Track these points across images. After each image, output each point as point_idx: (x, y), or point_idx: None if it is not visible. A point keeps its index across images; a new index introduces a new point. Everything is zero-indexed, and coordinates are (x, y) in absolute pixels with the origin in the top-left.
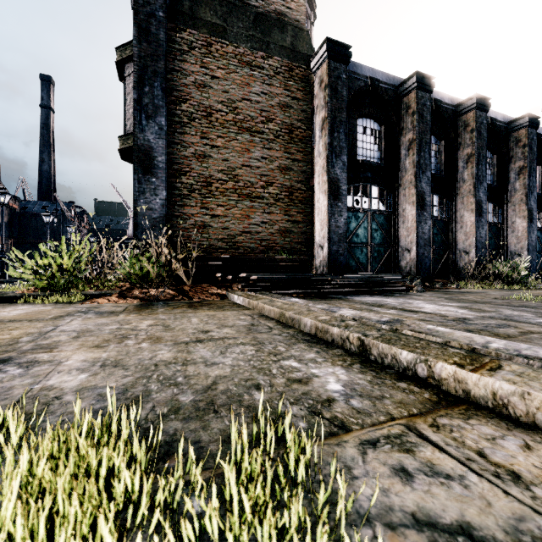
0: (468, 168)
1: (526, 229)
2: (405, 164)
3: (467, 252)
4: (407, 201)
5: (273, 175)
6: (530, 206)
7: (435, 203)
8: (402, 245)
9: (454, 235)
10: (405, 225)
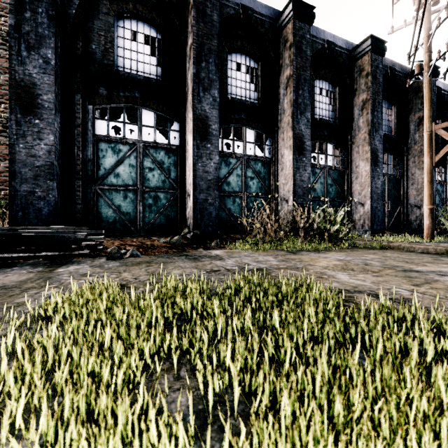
0: (287, 95)
1: (369, 173)
2: (188, 81)
3: (287, 200)
4: (189, 130)
5: (2, 93)
6: (374, 146)
7: (250, 139)
8: (187, 189)
9: (276, 179)
10: (188, 162)
